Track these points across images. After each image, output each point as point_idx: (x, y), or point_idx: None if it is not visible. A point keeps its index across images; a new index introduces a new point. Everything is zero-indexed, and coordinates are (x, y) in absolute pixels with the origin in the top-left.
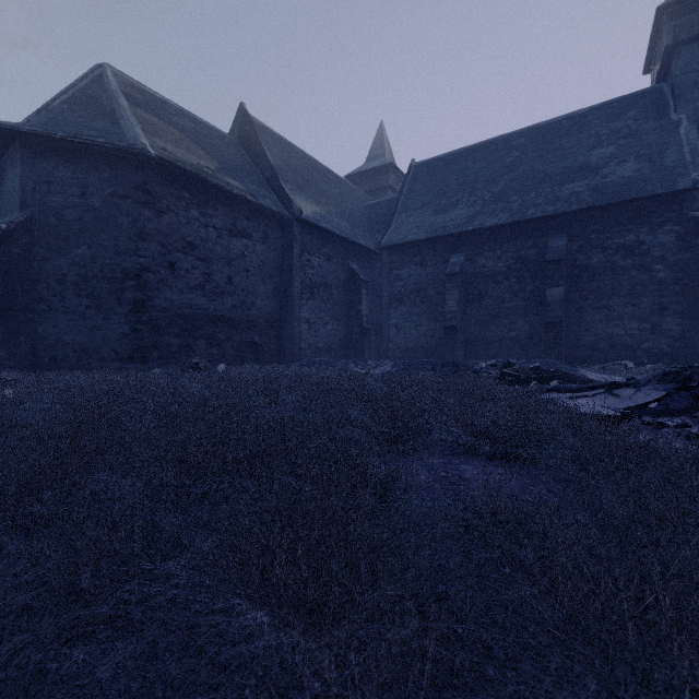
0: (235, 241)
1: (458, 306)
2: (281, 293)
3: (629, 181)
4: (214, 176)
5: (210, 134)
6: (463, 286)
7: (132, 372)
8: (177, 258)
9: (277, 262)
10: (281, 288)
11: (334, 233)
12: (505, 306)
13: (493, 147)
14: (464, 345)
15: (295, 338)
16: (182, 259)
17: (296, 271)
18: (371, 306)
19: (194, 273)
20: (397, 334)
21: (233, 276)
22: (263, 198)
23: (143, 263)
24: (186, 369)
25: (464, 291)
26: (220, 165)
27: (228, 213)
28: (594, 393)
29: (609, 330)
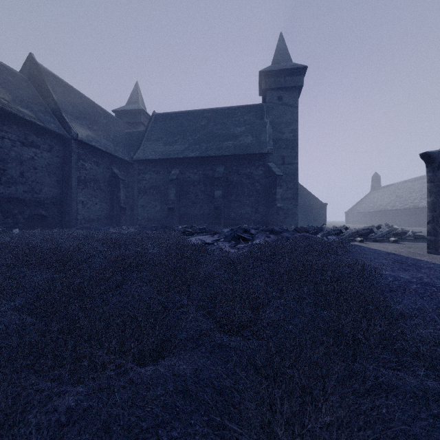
0: (26, 149)
1: (175, 197)
2: (62, 184)
3: (248, 145)
4: (9, 105)
5: (4, 72)
6: (178, 186)
7: None
8: None
9: (60, 164)
10: (62, 181)
11: (101, 149)
12: (198, 198)
13: (195, 115)
14: (179, 217)
15: (73, 212)
16: None
17: (74, 171)
18: (128, 194)
19: None
20: (143, 211)
21: (24, 172)
22: (49, 123)
23: None
24: None
25: (179, 189)
26: (13, 97)
27: (21, 130)
28: (208, 237)
29: (240, 211)
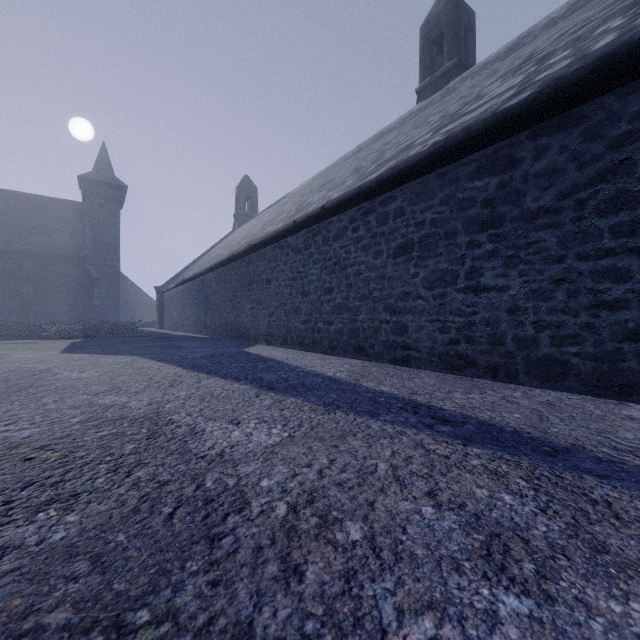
0: None
1: None
2: None
3: (64, 246)
4: None
5: None
6: None
7: None
8: None
9: None
10: None
11: None
12: None
13: None
14: None
15: None
16: None
17: None
18: None
19: None
20: None
21: None
22: None
23: None
24: None
25: None
26: None
27: None
28: None
29: (55, 307)
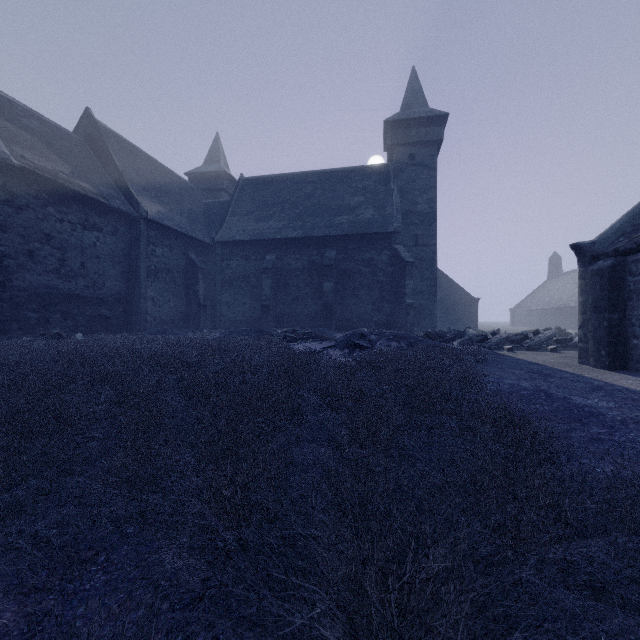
0: (88, 234)
1: (271, 291)
2: (128, 276)
3: (368, 222)
4: (70, 181)
5: (58, 135)
6: (275, 277)
7: (2, 341)
8: (35, 247)
9: (126, 251)
10: (128, 272)
11: (176, 230)
12: (301, 292)
13: (297, 179)
14: (276, 318)
15: (142, 312)
16: (40, 248)
17: (143, 259)
18: (207, 287)
19: (51, 259)
20: (227, 310)
21: (86, 262)
22: (113, 199)
23: (4, 251)
24: (50, 338)
25: (276, 280)
26: (72, 168)
27: (82, 210)
28: (316, 343)
29: (358, 309)
